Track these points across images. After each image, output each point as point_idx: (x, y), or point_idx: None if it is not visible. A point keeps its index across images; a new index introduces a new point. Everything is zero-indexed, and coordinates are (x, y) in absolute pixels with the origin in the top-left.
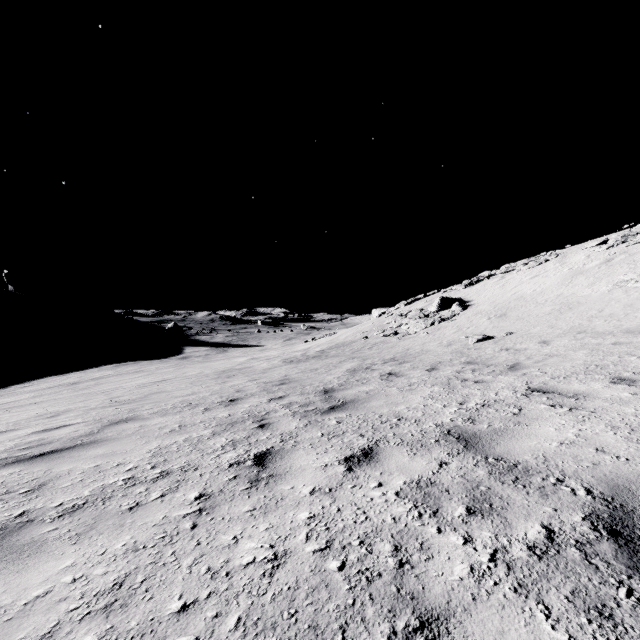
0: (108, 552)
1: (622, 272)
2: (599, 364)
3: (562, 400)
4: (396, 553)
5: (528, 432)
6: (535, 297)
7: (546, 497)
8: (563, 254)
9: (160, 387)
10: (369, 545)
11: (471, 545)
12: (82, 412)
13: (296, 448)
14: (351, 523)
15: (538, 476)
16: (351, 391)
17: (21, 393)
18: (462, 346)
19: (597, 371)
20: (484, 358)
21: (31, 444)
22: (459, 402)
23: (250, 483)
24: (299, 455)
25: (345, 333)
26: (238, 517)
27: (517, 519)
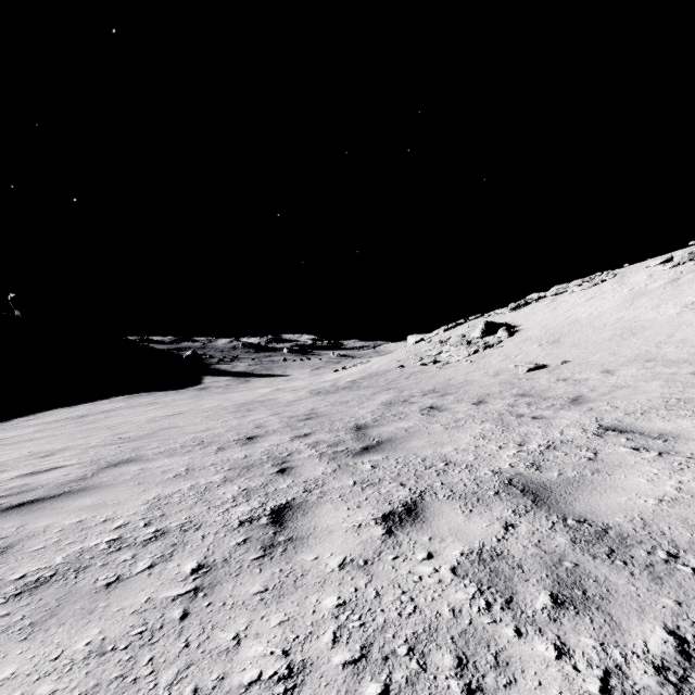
0: (64, 655)
1: (691, 293)
2: (681, 397)
3: (646, 442)
4: (461, 671)
5: (612, 484)
6: (592, 321)
7: (660, 581)
8: (621, 274)
9: (172, 422)
10: (421, 655)
11: (568, 660)
12: (80, 451)
13: (322, 501)
14: (394, 616)
15: (640, 548)
16: (387, 428)
17: (24, 427)
18: (511, 376)
19: (681, 406)
20: (539, 390)
21: (11, 491)
22: (517, 443)
23: (263, 550)
24: (326, 510)
25: (379, 361)
26: (244, 602)
27: (627, 617)
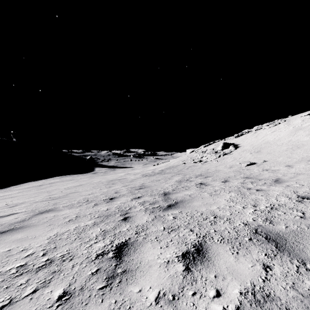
0: None
1: None
2: None
3: None
4: None
5: None
6: (275, 142)
7: None
8: (288, 120)
9: (76, 189)
10: None
11: None
12: (29, 204)
13: (146, 241)
14: None
15: None
16: (180, 194)
17: (14, 190)
18: (238, 168)
19: None
20: (255, 175)
21: None
22: (253, 205)
23: (106, 280)
24: (147, 248)
25: (173, 161)
26: None
27: None
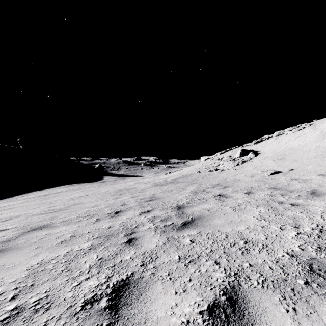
0: None
1: None
2: None
3: None
4: None
5: None
6: (301, 148)
7: None
8: (314, 124)
9: (81, 200)
10: None
11: None
12: (24, 218)
13: (154, 279)
14: None
15: None
16: (196, 208)
17: (19, 200)
18: (261, 177)
19: None
20: (283, 185)
21: None
22: (292, 225)
23: None
24: (156, 293)
25: (187, 169)
26: None
27: None
